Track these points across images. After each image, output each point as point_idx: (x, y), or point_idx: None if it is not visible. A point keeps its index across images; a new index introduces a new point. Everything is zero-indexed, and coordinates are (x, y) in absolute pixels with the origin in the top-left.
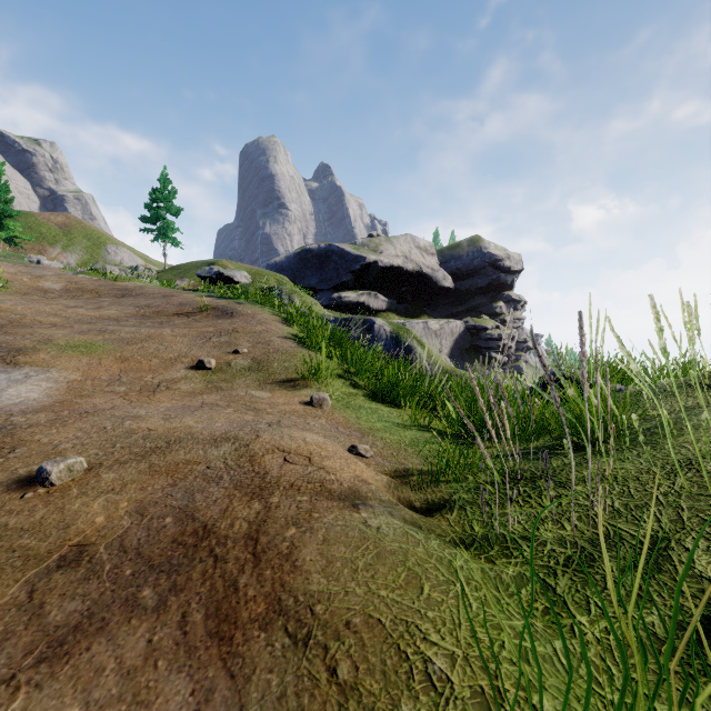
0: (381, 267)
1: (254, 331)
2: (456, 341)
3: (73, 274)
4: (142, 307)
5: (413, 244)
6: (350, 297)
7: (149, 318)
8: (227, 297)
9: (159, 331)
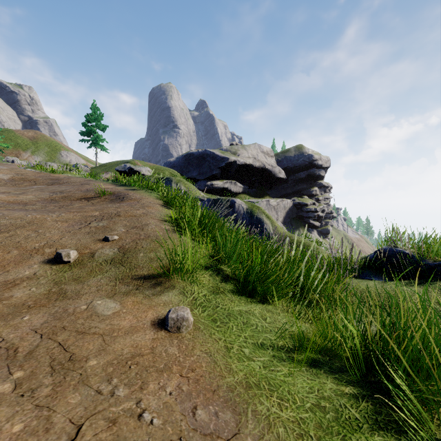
0: (239, 164)
1: (135, 215)
2: (287, 213)
3: (23, 169)
4: (56, 192)
5: (259, 150)
6: (218, 184)
7: (55, 202)
8: (127, 184)
9: (44, 216)
